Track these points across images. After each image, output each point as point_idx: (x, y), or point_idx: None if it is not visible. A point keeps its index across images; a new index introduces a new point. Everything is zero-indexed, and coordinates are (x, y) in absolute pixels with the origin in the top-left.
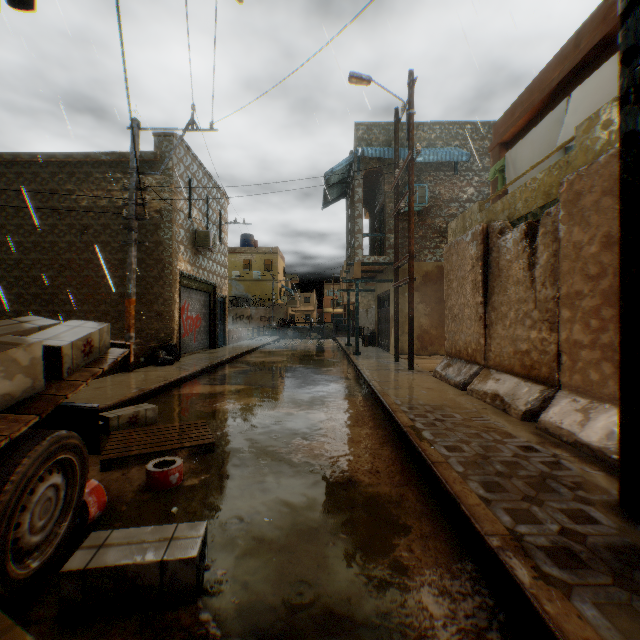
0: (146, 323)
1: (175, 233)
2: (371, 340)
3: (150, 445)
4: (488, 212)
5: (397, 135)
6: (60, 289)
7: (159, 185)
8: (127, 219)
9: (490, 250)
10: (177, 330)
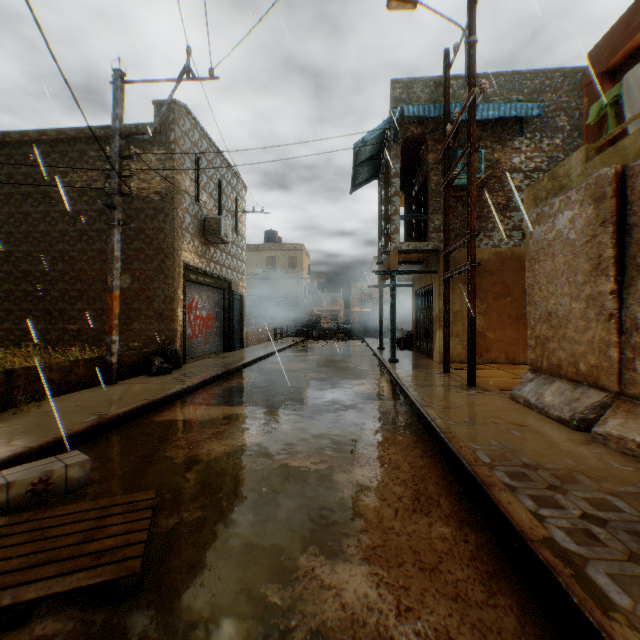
0: (145, 323)
1: (178, 218)
2: (407, 343)
3: (5, 578)
4: (606, 156)
5: (447, 84)
6: (52, 285)
7: (159, 162)
8: (110, 195)
9: (628, 206)
10: (181, 332)
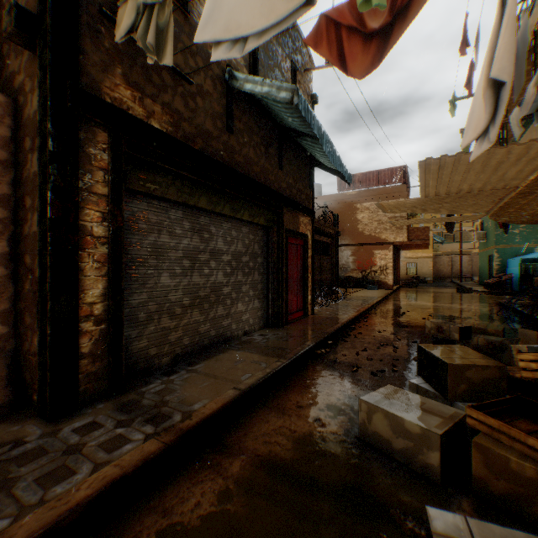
0: None
1: None
2: None
3: None
4: None
5: None
6: None
7: None
8: None
9: None
10: None
